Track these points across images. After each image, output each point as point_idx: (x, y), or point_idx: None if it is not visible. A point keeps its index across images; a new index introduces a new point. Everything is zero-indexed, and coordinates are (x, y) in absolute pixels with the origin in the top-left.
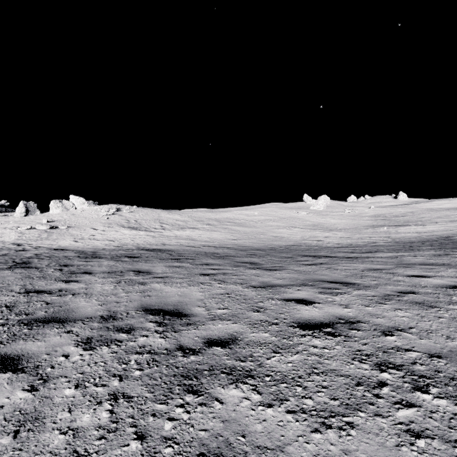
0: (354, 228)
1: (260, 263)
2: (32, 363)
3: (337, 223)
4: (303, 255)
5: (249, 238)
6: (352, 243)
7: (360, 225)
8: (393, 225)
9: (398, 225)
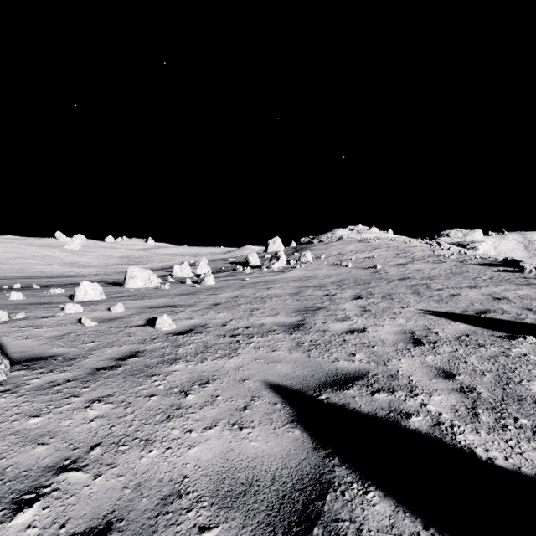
0: (104, 266)
1: (52, 278)
2: (36, 282)
3: (92, 262)
4: (70, 277)
5: (15, 273)
6: (98, 273)
7: (109, 264)
8: (130, 264)
9: (133, 264)
